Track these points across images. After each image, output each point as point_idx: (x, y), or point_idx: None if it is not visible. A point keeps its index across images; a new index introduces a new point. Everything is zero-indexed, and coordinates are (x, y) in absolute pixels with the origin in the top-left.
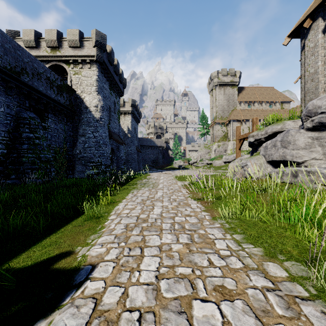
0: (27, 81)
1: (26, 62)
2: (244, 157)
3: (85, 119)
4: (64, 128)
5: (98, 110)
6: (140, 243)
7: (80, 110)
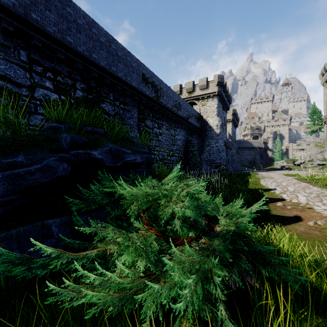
0: (190, 121)
1: (189, 111)
2: None
3: (209, 135)
4: (198, 142)
5: (218, 128)
6: (285, 187)
7: (205, 129)
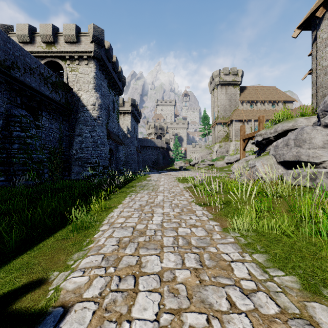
0: (18, 76)
1: (17, 56)
2: (249, 157)
3: (82, 118)
4: (60, 127)
5: (96, 108)
6: (135, 268)
7: (76, 109)
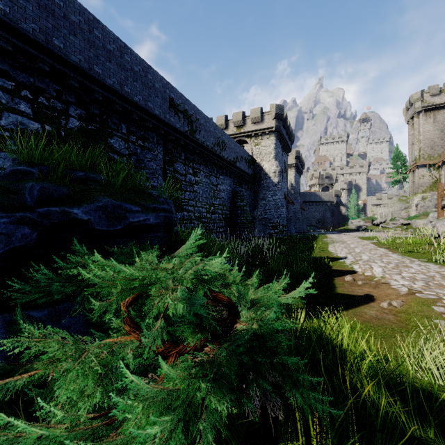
0: (238, 165)
1: (237, 152)
2: None
3: (265, 185)
4: (249, 194)
5: (276, 175)
6: (358, 255)
7: (259, 177)
